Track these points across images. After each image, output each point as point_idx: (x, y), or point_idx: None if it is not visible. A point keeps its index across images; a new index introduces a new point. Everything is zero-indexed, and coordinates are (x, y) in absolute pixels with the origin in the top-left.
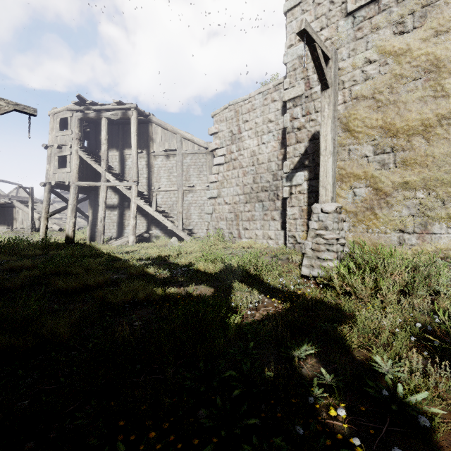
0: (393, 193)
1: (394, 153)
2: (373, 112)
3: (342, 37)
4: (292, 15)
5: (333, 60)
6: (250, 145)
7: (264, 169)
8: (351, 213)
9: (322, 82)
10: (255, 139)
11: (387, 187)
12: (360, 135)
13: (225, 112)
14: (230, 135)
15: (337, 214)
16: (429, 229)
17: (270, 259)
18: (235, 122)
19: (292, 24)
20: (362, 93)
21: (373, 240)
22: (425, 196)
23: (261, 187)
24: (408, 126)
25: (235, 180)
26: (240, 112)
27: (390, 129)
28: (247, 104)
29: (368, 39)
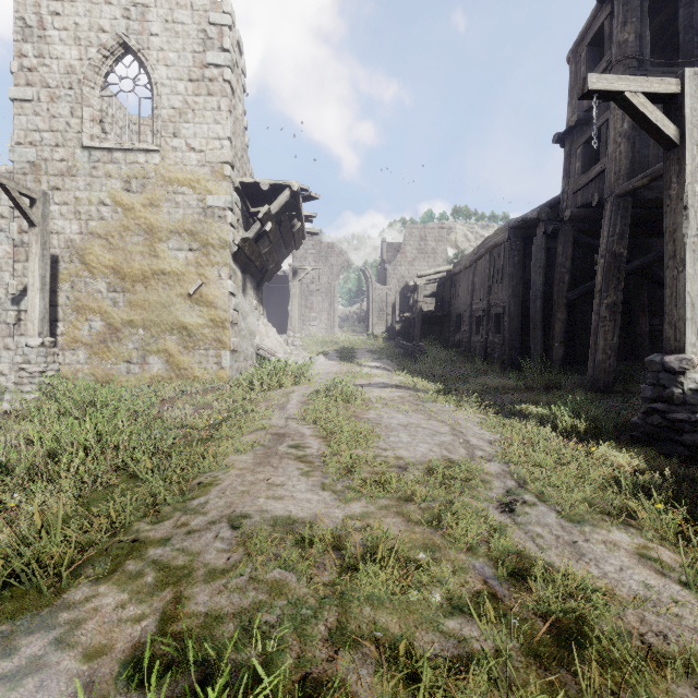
0: (123, 329)
1: (123, 293)
2: (107, 252)
3: (79, 167)
4: (22, 109)
5: (41, 201)
6: None
7: None
8: (87, 345)
9: (27, 220)
10: None
11: (118, 323)
12: (96, 271)
13: None
14: None
15: (47, 348)
16: (147, 360)
17: None
18: None
19: (21, 118)
20: (97, 231)
21: (106, 371)
22: (145, 334)
23: None
24: (133, 273)
25: None
26: None
27: (120, 272)
28: None
29: (103, 182)
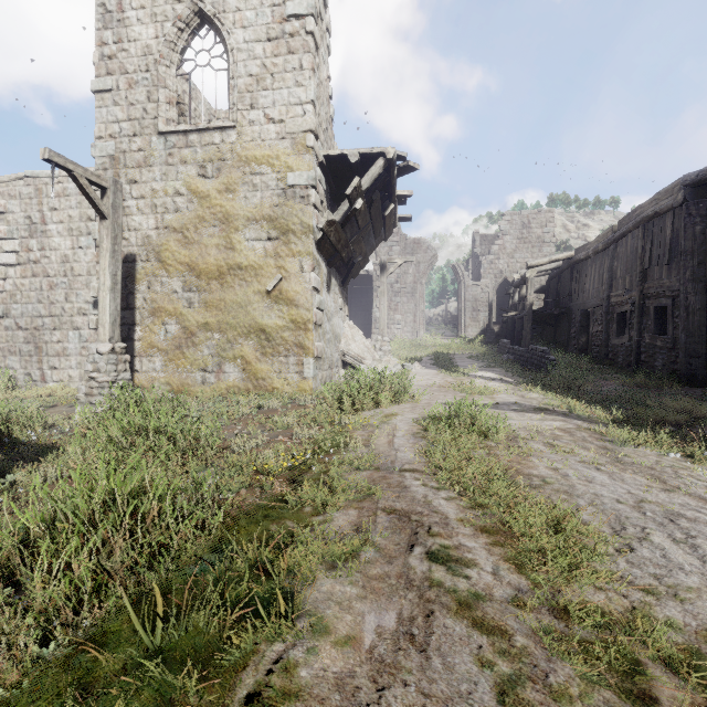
0: (198, 333)
1: (198, 293)
2: (182, 247)
3: (155, 156)
4: (103, 100)
5: (112, 190)
6: (61, 246)
7: (82, 284)
8: (163, 351)
9: (98, 211)
10: (68, 239)
11: (193, 326)
12: (171, 268)
13: (19, 184)
14: (28, 223)
15: (117, 355)
16: (223, 368)
17: (66, 409)
18: (35, 204)
19: (102, 111)
20: (173, 224)
21: (182, 380)
22: (221, 338)
23: (77, 309)
24: (208, 269)
25: (37, 294)
26: (45, 192)
27: (195, 268)
28: (56, 185)
29: (178, 169)
